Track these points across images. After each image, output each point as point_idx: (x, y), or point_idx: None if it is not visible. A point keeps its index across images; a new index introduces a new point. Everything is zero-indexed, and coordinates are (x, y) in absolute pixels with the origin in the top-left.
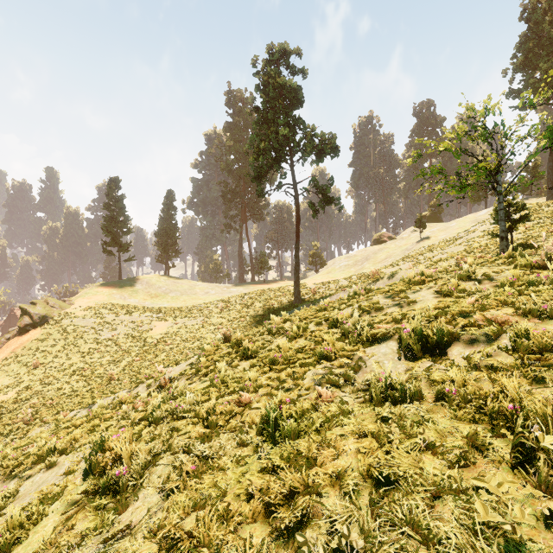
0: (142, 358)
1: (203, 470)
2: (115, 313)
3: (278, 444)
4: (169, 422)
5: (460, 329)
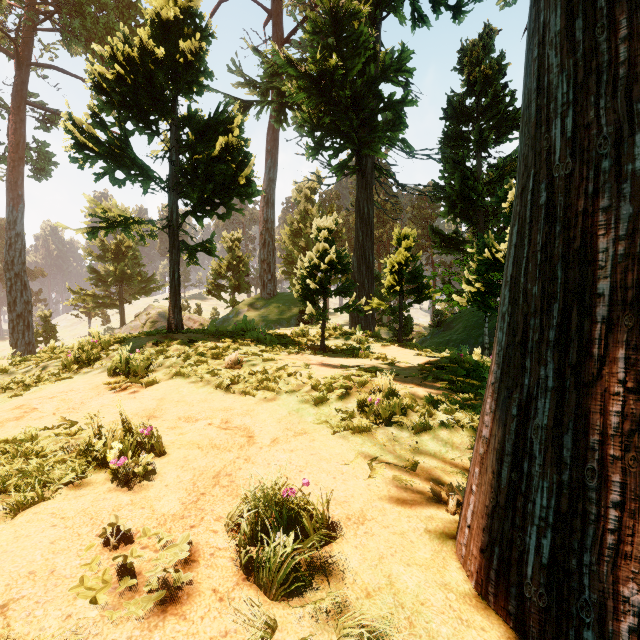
0: None
1: None
2: None
3: None
4: None
5: None
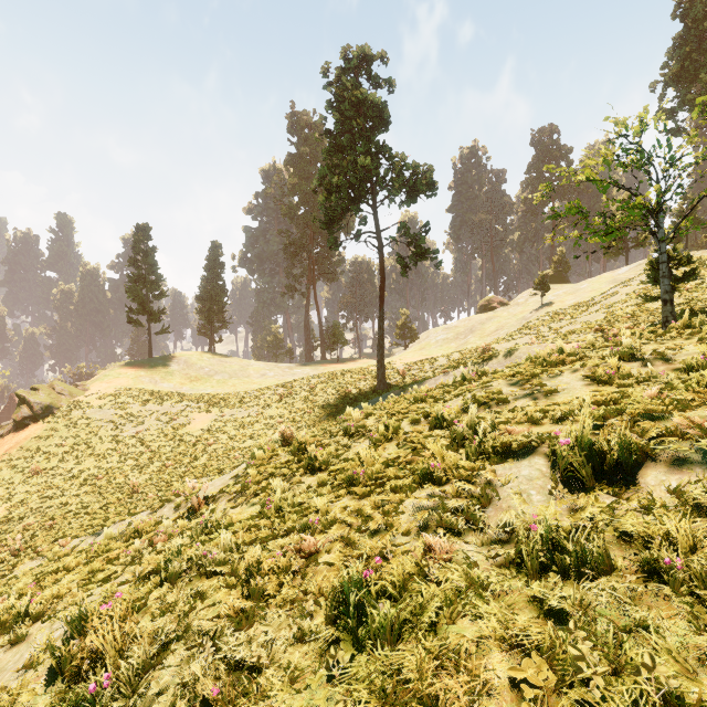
0: (175, 462)
1: (232, 697)
2: (142, 402)
3: (364, 649)
4: (193, 580)
5: (651, 440)
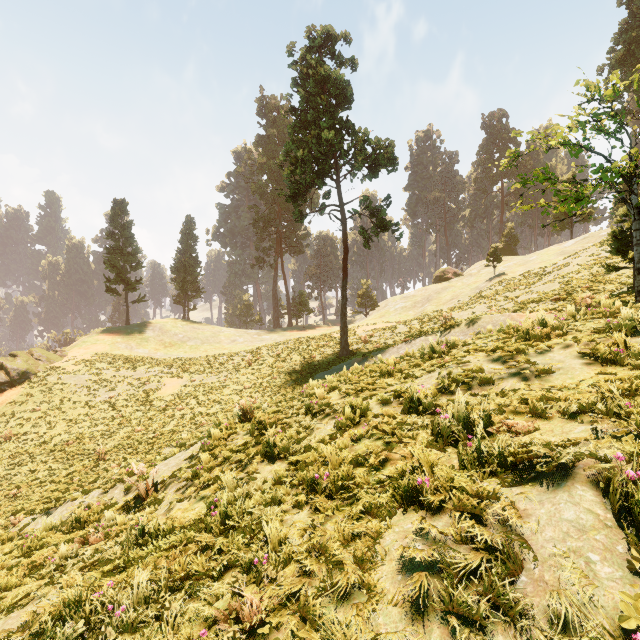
0: (144, 427)
1: None
2: (116, 367)
3: None
4: None
5: None
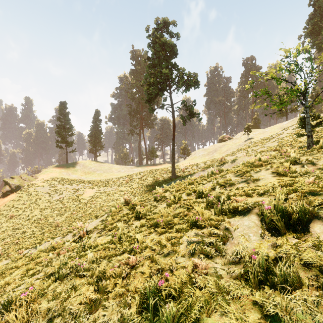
0: (77, 212)
1: None
2: (62, 183)
3: None
4: (72, 278)
5: (314, 207)
